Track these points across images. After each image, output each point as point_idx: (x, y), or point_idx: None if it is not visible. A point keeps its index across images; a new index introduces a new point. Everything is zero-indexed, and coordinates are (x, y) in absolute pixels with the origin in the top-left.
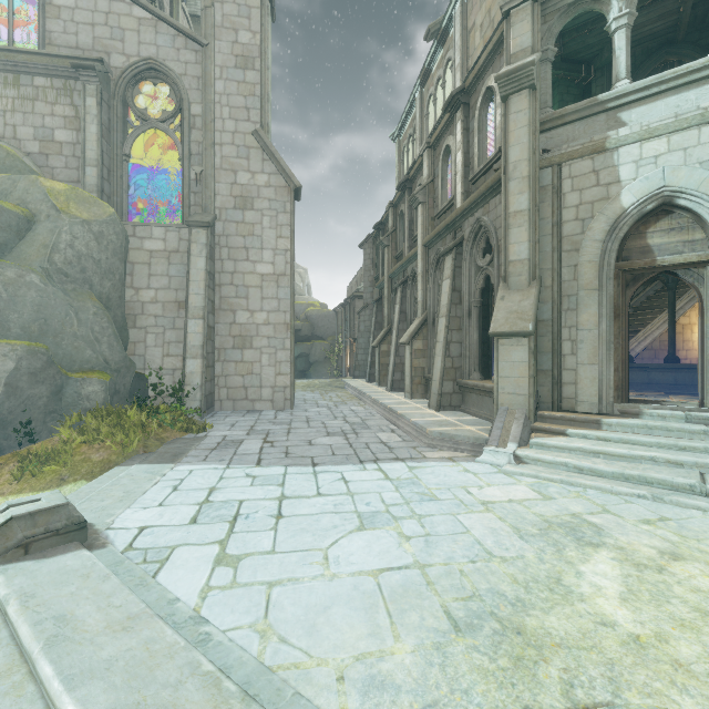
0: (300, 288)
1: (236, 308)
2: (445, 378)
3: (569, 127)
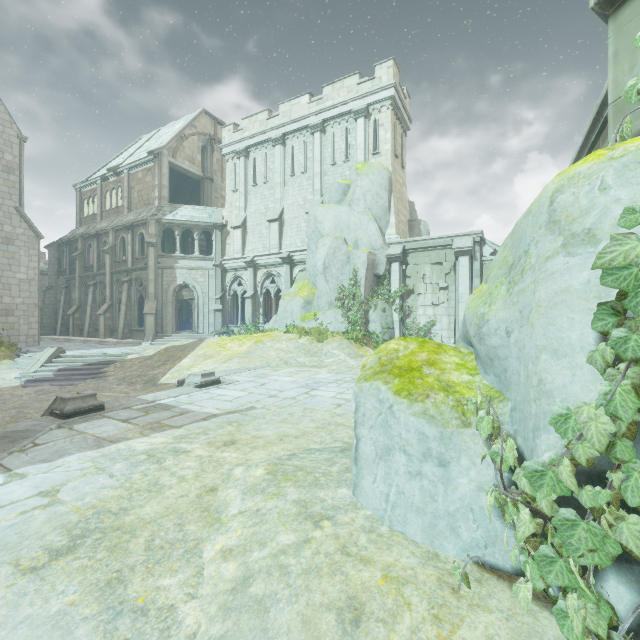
0: None
1: (3, 295)
2: (125, 328)
3: (166, 259)
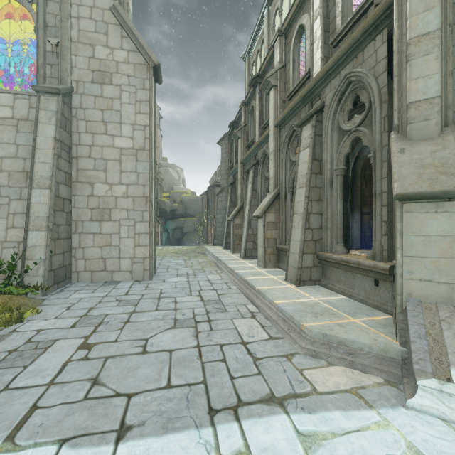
0: (177, 181)
1: (94, 181)
2: (305, 251)
3: None
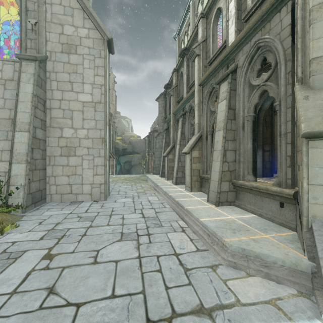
0: (127, 128)
1: (63, 126)
2: (223, 179)
3: None
